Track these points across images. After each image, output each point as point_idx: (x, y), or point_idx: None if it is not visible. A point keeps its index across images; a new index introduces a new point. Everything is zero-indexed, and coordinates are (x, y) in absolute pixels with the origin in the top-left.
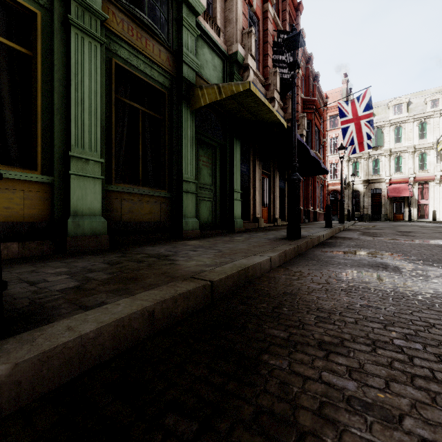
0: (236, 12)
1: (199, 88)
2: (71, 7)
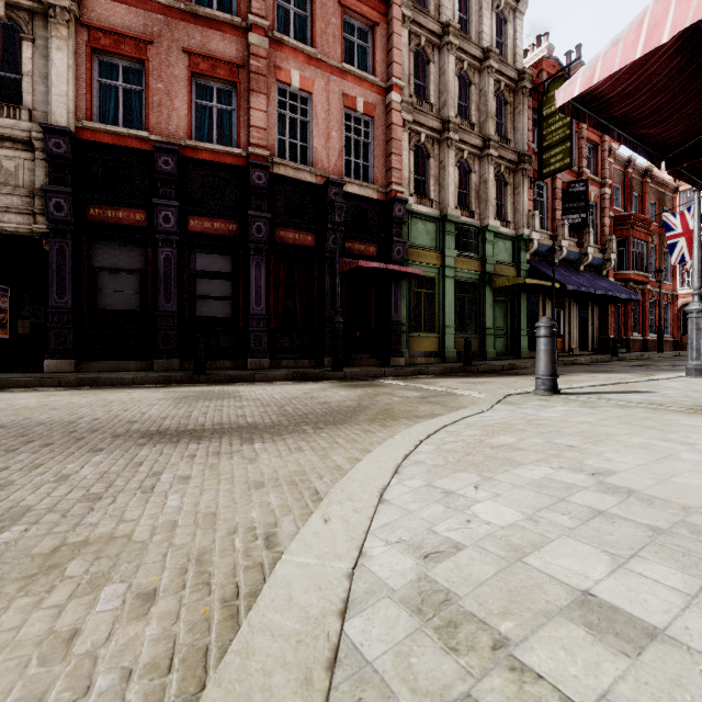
0: (523, 204)
1: (496, 277)
2: (446, 271)
